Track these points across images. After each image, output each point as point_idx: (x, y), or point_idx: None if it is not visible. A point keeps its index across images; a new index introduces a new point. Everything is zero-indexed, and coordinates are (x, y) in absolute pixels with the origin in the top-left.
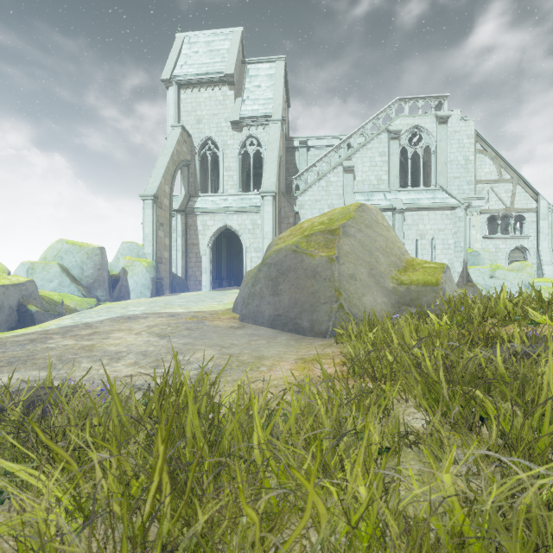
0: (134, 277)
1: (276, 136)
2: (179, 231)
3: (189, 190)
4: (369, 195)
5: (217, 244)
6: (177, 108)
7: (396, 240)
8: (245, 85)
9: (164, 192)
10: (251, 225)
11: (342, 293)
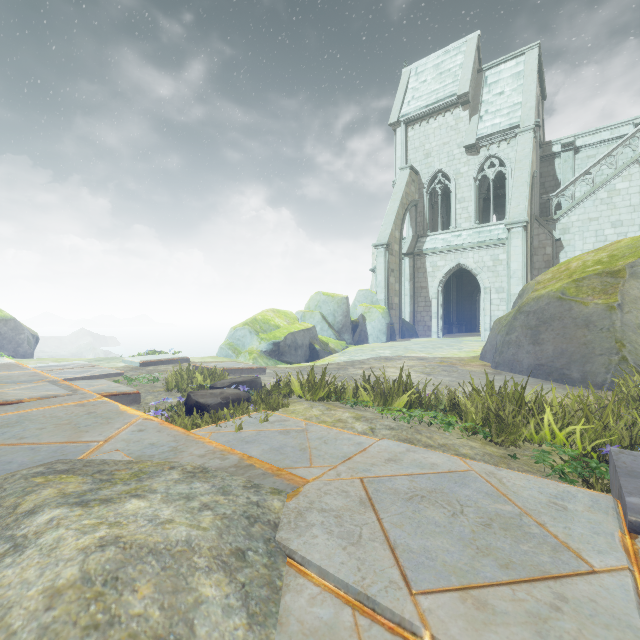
0: (371, 323)
1: (526, 150)
2: (407, 274)
3: (417, 231)
4: None
5: (445, 285)
6: (404, 148)
7: None
8: (483, 98)
9: (394, 238)
10: (491, 261)
11: (626, 345)
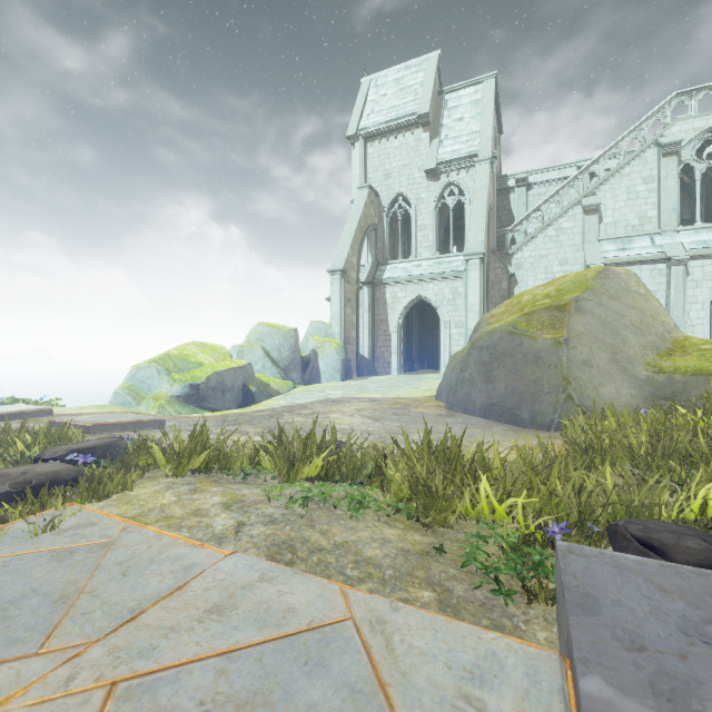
0: (324, 359)
1: (483, 180)
2: (366, 306)
3: (377, 258)
4: (625, 242)
5: (407, 319)
6: (363, 165)
7: (658, 313)
8: (443, 122)
9: (351, 264)
10: (451, 294)
11: (571, 382)
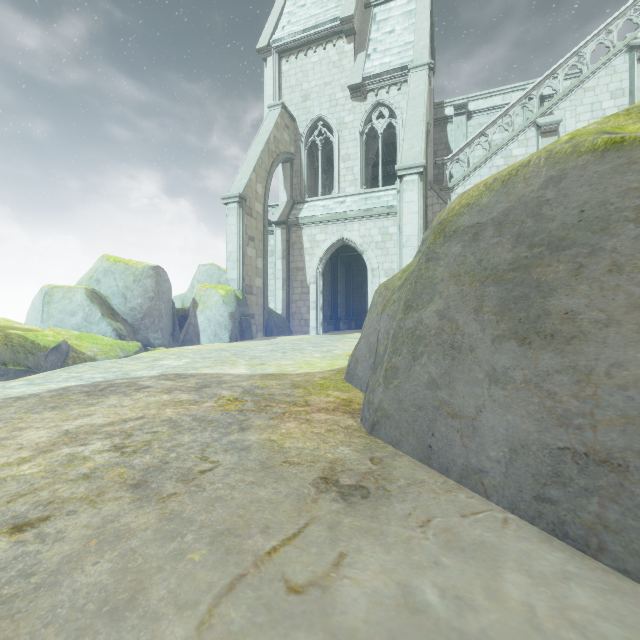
0: (205, 312)
1: (420, 87)
2: (278, 251)
3: (293, 195)
4: None
5: (332, 273)
6: (277, 85)
7: None
8: (371, 36)
9: (255, 193)
10: (380, 235)
11: None
